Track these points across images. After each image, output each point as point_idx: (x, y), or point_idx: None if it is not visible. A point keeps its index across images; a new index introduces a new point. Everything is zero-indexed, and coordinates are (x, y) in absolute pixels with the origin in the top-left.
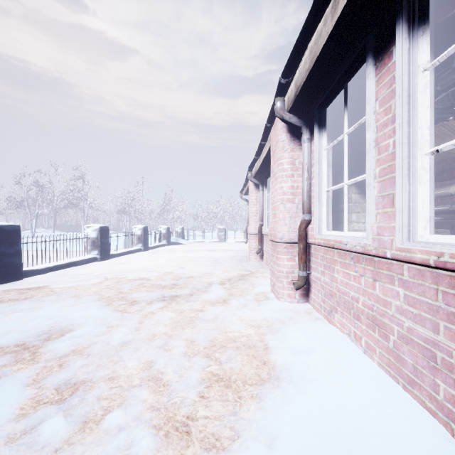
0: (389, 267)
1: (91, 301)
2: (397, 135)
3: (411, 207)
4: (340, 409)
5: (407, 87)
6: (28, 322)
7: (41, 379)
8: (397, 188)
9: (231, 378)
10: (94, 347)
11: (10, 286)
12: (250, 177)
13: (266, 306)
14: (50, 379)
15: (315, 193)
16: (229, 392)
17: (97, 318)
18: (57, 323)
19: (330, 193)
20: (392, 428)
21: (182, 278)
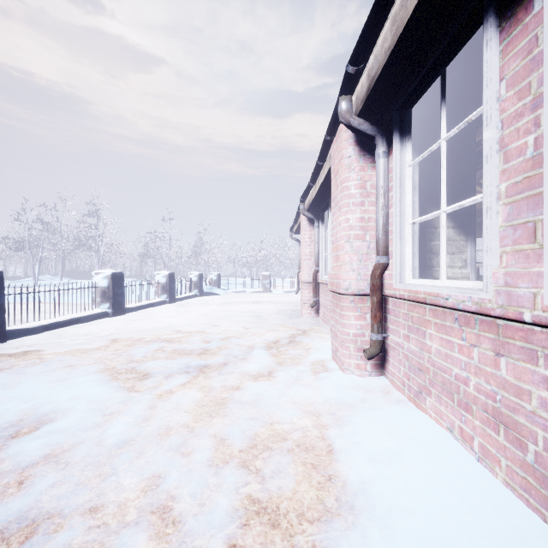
0: (526, 336)
1: (89, 374)
2: (545, 126)
3: None
4: None
5: None
6: None
7: None
8: (545, 211)
9: (279, 508)
10: (78, 450)
11: None
12: (303, 210)
13: (327, 381)
14: None
15: (395, 227)
16: (277, 536)
17: (92, 400)
18: (33, 409)
19: (416, 226)
20: None
21: (214, 340)
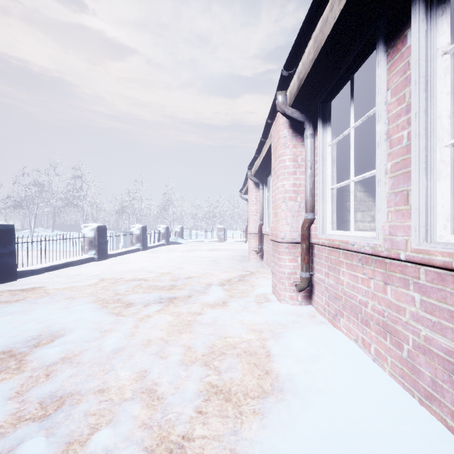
0: (402, 270)
1: (85, 304)
2: (412, 126)
3: (428, 204)
4: (352, 427)
5: (424, 73)
6: (18, 326)
7: (25, 392)
8: (412, 184)
9: (231, 390)
10: (85, 354)
11: (3, 287)
12: (250, 176)
13: (268, 308)
14: (35, 391)
15: (318, 191)
16: (229, 406)
17: (91, 321)
18: (48, 328)
19: (335, 190)
20: (412, 451)
21: (180, 279)
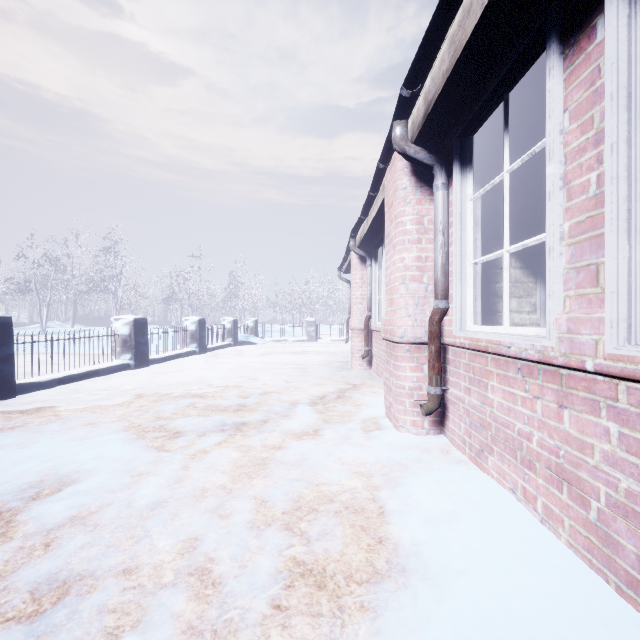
0: (589, 386)
1: (112, 433)
2: (606, 164)
3: (632, 285)
4: (516, 635)
5: (625, 82)
6: (10, 467)
7: (10, 573)
8: (606, 254)
9: (326, 570)
10: (107, 511)
11: None
12: (353, 246)
13: (380, 440)
14: (25, 572)
15: (455, 267)
16: (324, 597)
17: (118, 460)
18: (54, 470)
19: (479, 266)
20: None
21: (252, 395)
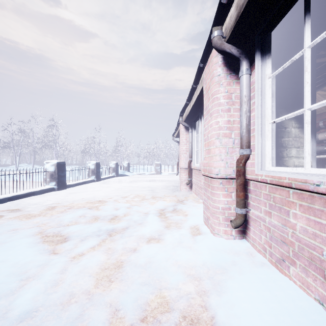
0: None
1: (24, 238)
2: None
3: None
4: None
5: None
6: None
7: None
8: None
9: None
10: None
11: None
12: (181, 121)
13: (203, 244)
14: None
15: (257, 126)
16: None
17: (17, 264)
18: None
19: (274, 125)
20: None
21: (122, 208)
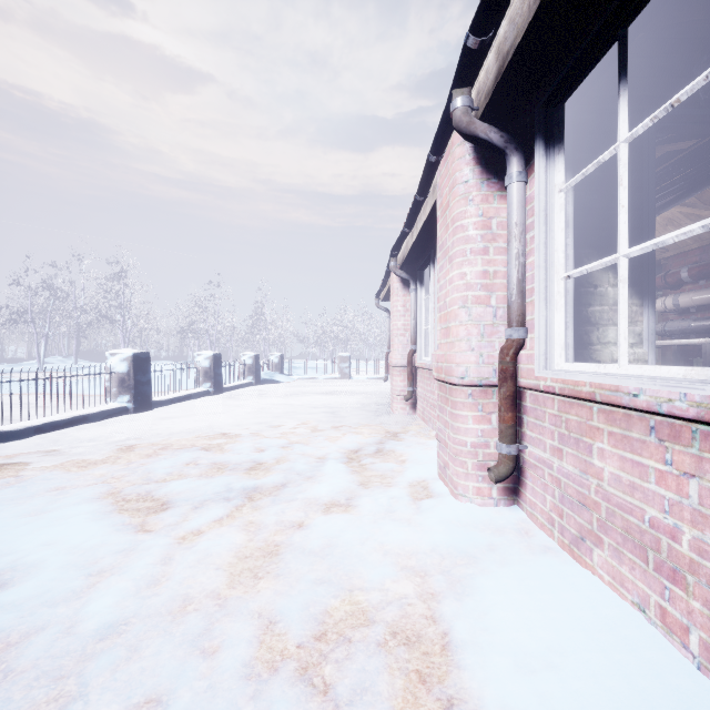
0: None
1: (81, 503)
2: None
3: None
4: None
5: None
6: None
7: None
8: None
9: None
10: (33, 644)
11: None
12: (394, 267)
13: (434, 514)
14: None
15: (537, 284)
16: None
17: (76, 548)
18: None
19: (570, 282)
20: None
21: (271, 448)
